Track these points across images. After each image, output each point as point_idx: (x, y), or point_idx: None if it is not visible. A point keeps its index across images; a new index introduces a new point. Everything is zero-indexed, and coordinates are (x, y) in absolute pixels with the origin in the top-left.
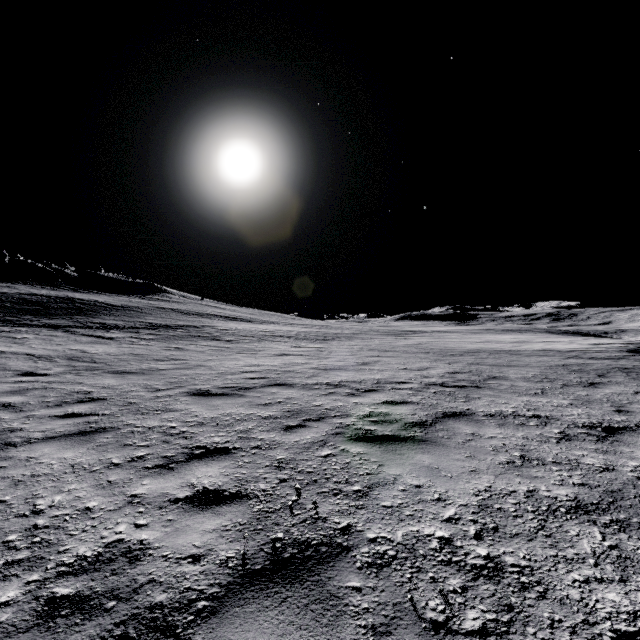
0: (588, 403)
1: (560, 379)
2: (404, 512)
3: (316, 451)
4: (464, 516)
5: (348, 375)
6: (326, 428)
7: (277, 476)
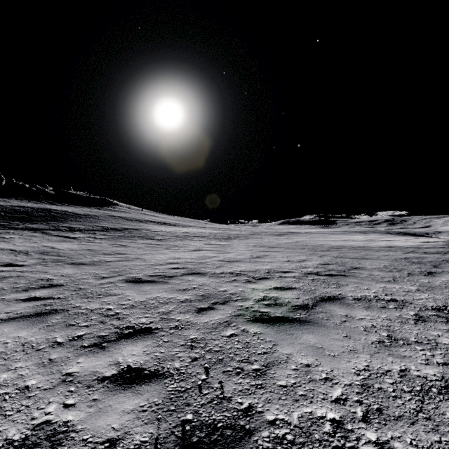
0: (431, 289)
1: (405, 269)
2: (297, 392)
3: (222, 331)
4: (350, 396)
5: (246, 266)
6: (230, 310)
7: (189, 355)
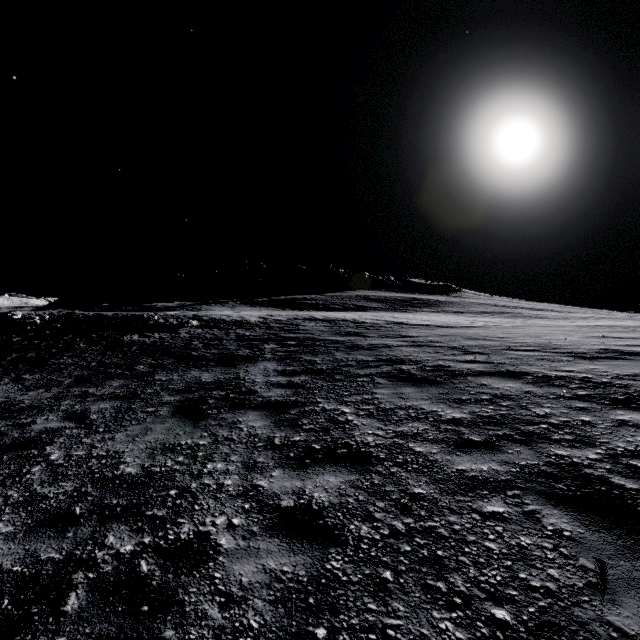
0: None
1: None
2: None
3: None
4: None
5: None
6: None
7: (632, 329)
